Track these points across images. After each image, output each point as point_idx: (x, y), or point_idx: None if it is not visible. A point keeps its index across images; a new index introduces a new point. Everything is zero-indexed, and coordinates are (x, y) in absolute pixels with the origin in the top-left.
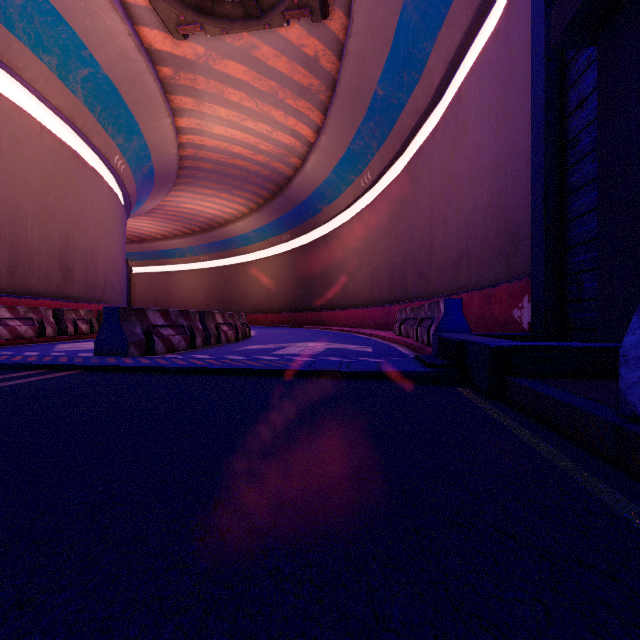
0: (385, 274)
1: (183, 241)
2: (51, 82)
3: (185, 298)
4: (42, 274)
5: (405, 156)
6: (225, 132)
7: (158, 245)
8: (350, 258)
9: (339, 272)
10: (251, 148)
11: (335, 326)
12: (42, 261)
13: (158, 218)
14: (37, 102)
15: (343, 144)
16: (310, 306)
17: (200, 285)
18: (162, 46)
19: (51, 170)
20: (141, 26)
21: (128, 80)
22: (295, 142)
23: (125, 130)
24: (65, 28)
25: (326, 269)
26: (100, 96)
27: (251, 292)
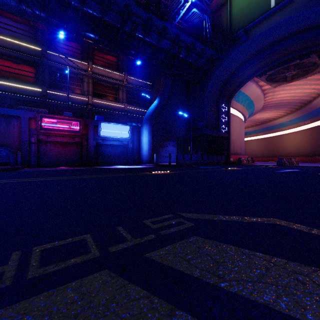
0: None
1: (251, 128)
2: (241, 108)
3: (251, 151)
4: (238, 150)
5: None
6: (281, 96)
7: None
8: None
9: None
10: (292, 96)
11: None
12: (238, 147)
13: None
14: (237, 112)
15: None
16: None
17: (258, 145)
18: (267, 87)
19: (239, 126)
20: (263, 87)
21: (256, 98)
22: (314, 90)
23: (250, 108)
24: (247, 97)
25: None
26: (248, 104)
27: (285, 147)
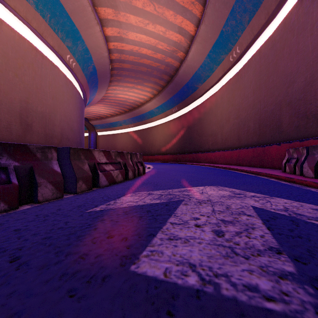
0: (253, 122)
1: (120, 117)
2: None
3: (122, 147)
4: (2, 126)
5: (277, 19)
6: (135, 37)
7: (108, 120)
8: (219, 116)
9: (210, 127)
10: (152, 49)
11: (208, 163)
12: (2, 117)
13: (107, 105)
14: None
15: (217, 29)
16: (190, 150)
17: (129, 140)
18: None
19: (11, 54)
20: None
21: None
22: (181, 38)
23: (71, 36)
24: None
25: (200, 126)
26: (47, 5)
27: (155, 143)
